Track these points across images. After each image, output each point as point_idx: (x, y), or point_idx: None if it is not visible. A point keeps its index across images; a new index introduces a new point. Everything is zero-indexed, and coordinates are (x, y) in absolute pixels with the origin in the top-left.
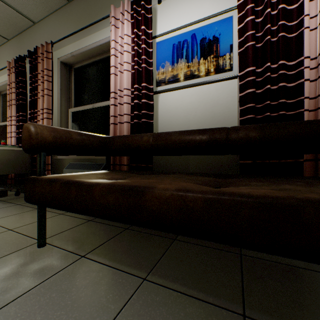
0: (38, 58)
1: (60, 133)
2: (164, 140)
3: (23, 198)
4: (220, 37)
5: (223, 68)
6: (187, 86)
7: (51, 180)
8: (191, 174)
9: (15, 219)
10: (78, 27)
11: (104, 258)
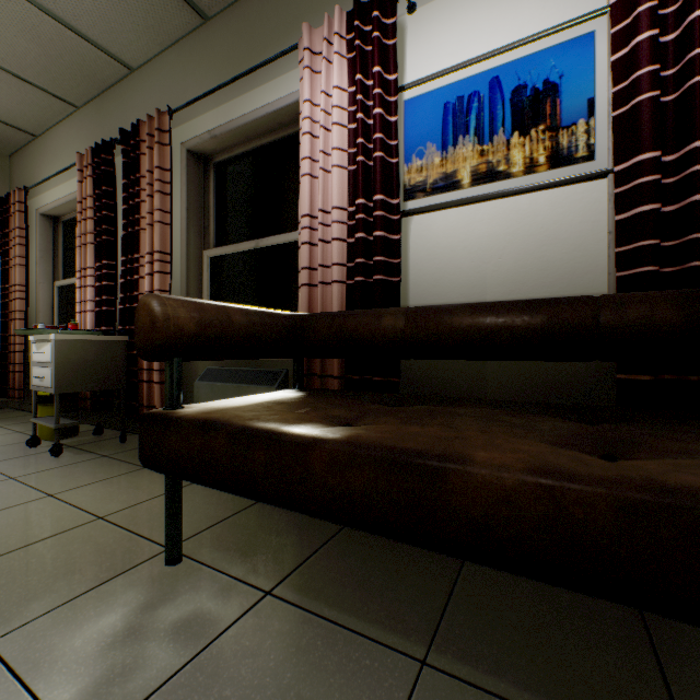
0: (140, 145)
1: (209, 314)
2: (435, 325)
3: (111, 442)
4: (563, 82)
5: (570, 154)
6: (479, 199)
7: (204, 423)
8: (505, 407)
9: (106, 493)
10: (225, 74)
11: (316, 601)
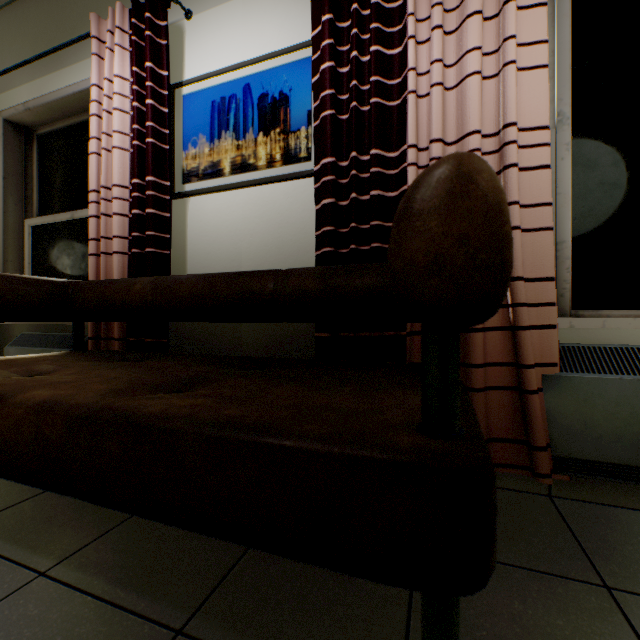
0: None
1: None
2: (169, 292)
3: None
4: (292, 95)
5: (297, 154)
6: (235, 186)
7: None
8: (209, 360)
9: None
10: (39, 50)
11: None
